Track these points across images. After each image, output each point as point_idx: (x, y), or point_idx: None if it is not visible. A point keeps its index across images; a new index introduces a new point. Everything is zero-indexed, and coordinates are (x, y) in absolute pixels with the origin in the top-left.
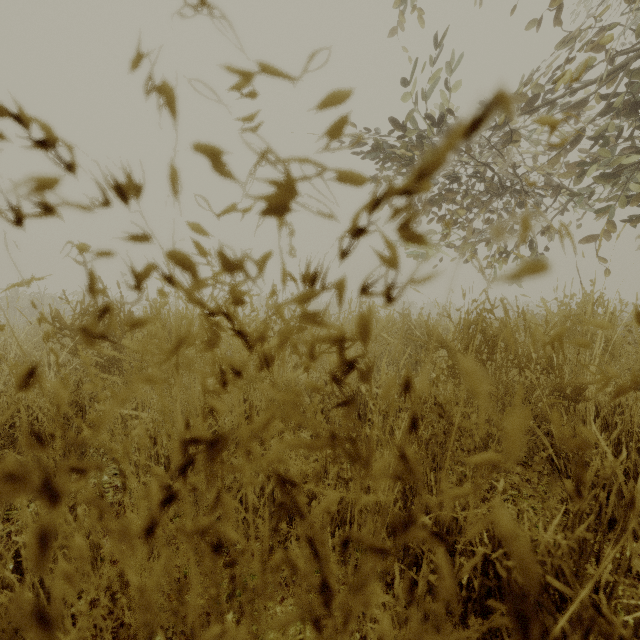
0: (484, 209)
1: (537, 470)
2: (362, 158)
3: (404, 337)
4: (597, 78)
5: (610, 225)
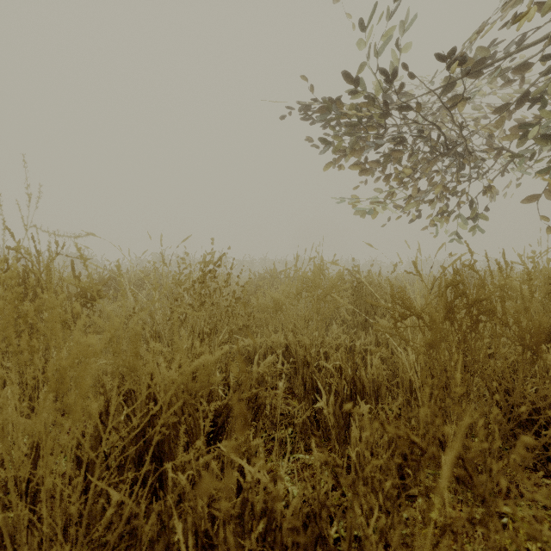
0: (428, 170)
1: (527, 466)
2: (311, 123)
3: (354, 295)
4: (543, 38)
5: (549, 185)
